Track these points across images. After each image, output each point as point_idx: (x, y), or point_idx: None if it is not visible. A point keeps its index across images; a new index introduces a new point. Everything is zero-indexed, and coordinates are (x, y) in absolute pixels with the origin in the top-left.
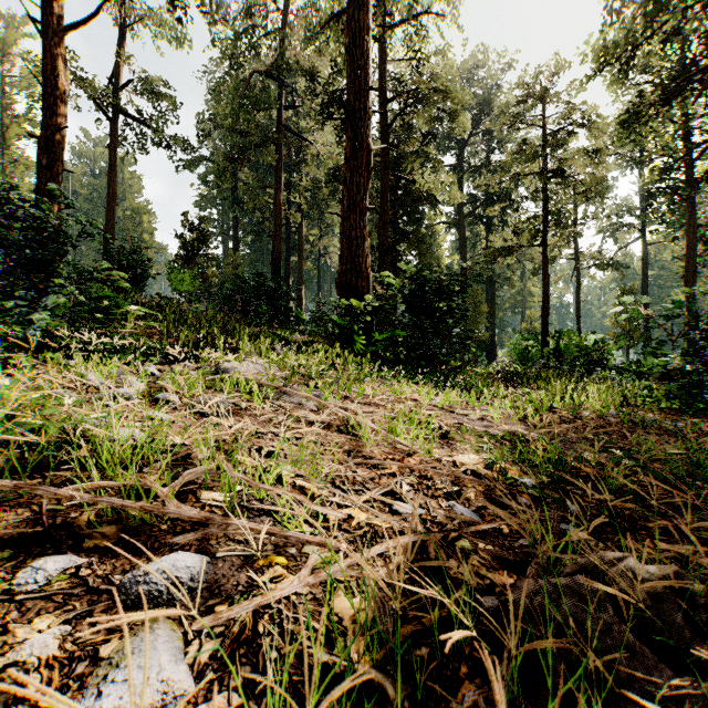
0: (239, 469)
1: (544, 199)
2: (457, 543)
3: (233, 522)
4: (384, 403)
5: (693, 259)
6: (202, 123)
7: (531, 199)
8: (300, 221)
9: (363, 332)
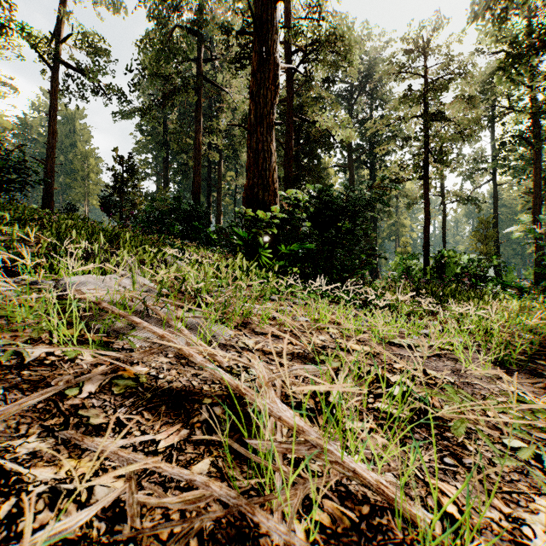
0: None
1: (425, 139)
2: None
3: None
4: None
5: (539, 194)
6: (132, 71)
7: (416, 137)
8: (219, 162)
9: (270, 247)
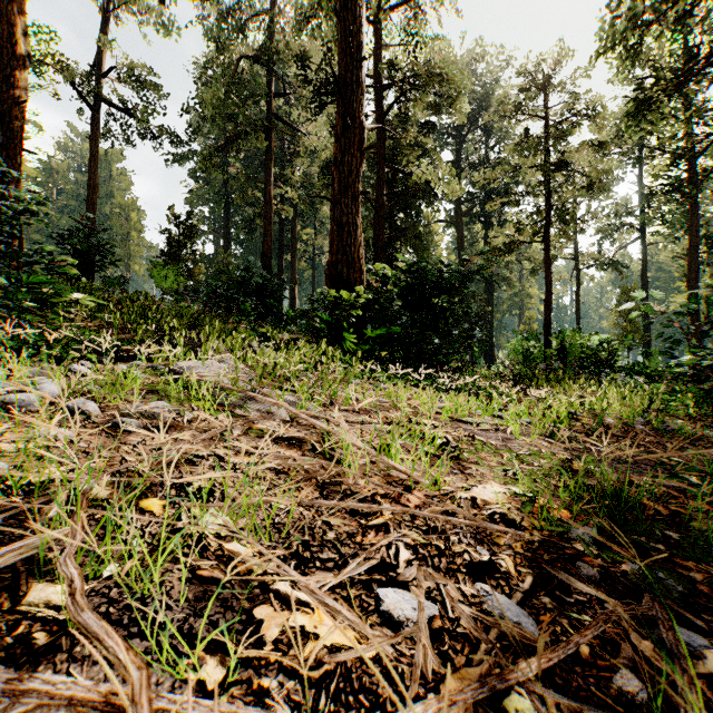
0: (136, 525)
1: (547, 194)
2: (506, 702)
3: (36, 686)
4: (376, 410)
5: (695, 258)
6: (189, 112)
7: (534, 193)
8: (293, 218)
9: (355, 329)
